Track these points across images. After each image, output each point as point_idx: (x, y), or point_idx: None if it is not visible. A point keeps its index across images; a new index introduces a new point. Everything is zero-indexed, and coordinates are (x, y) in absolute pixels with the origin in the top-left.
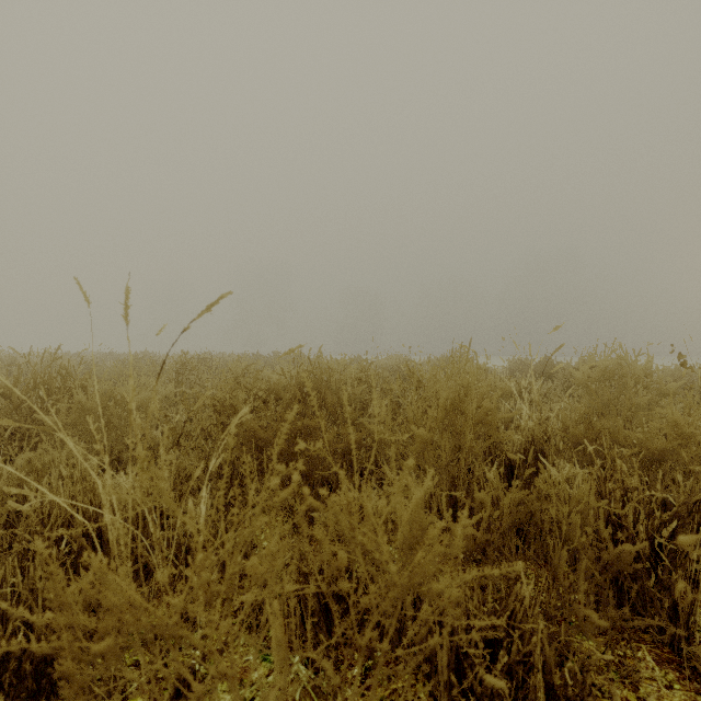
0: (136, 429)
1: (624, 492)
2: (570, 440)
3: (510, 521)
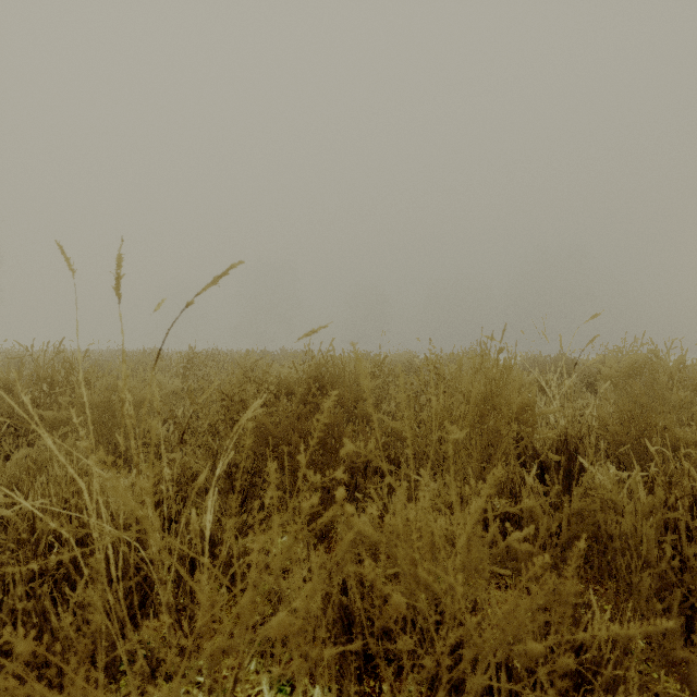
0: (129, 424)
1: (693, 500)
2: (610, 440)
3: (570, 535)
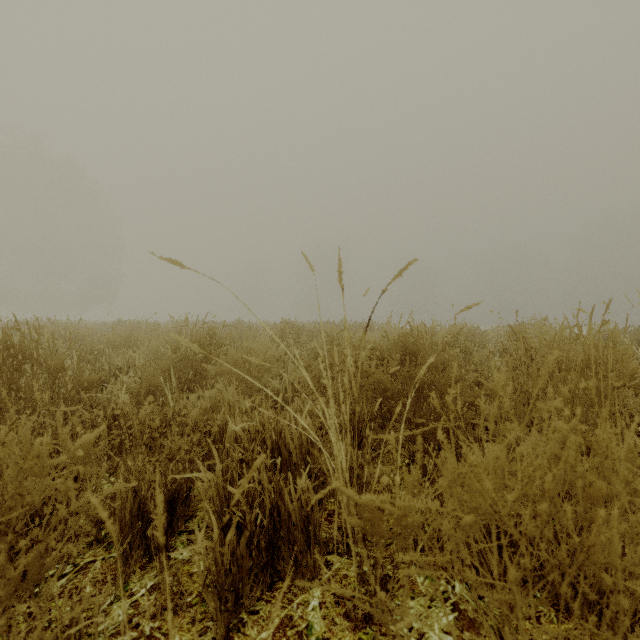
0: (350, 370)
1: None
2: None
3: None
